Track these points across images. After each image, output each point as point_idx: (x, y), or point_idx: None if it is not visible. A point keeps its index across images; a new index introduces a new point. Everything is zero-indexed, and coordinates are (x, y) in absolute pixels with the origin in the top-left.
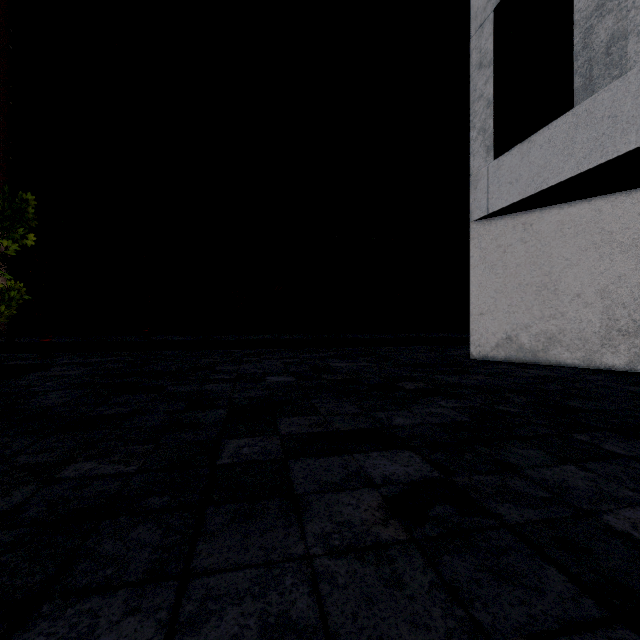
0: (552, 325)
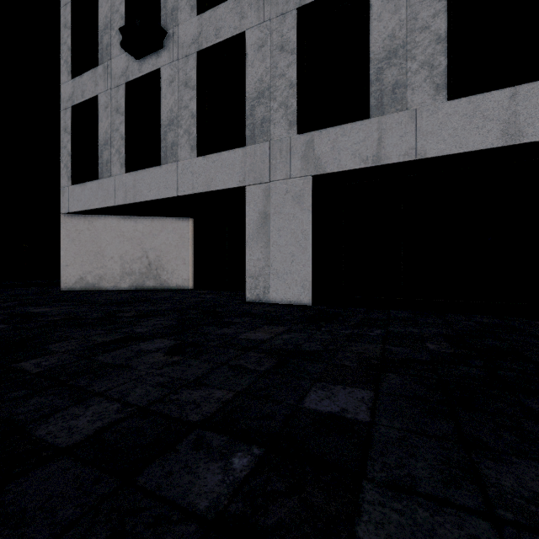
0: (102, 271)
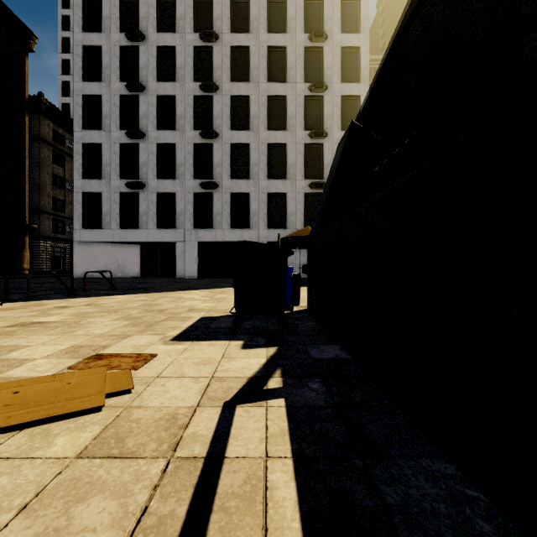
0: (95, 269)
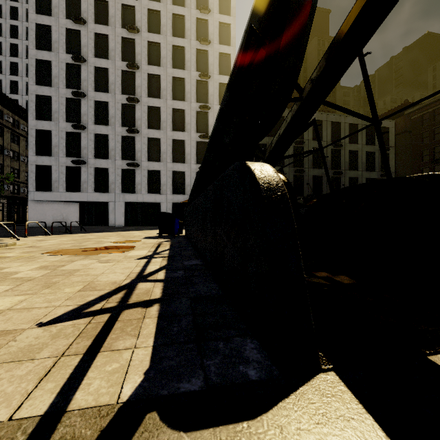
0: (45, 220)
